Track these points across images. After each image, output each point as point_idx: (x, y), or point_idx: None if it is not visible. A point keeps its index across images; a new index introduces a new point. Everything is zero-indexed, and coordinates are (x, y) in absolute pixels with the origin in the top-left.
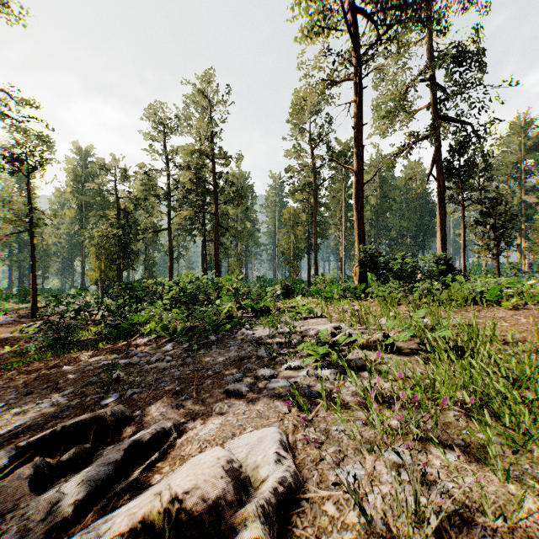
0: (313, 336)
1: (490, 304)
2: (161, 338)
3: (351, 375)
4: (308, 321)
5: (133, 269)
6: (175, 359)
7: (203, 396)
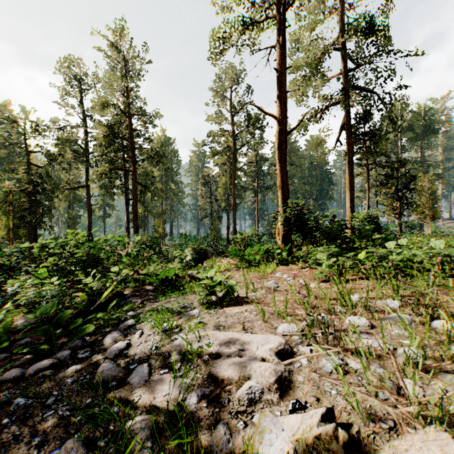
0: (236, 382)
1: None
2: None
3: None
4: (226, 310)
5: (50, 226)
6: None
7: None
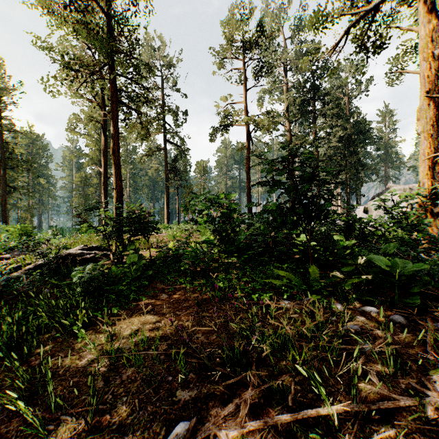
0: None
1: None
2: None
3: None
4: None
5: None
6: None
7: None
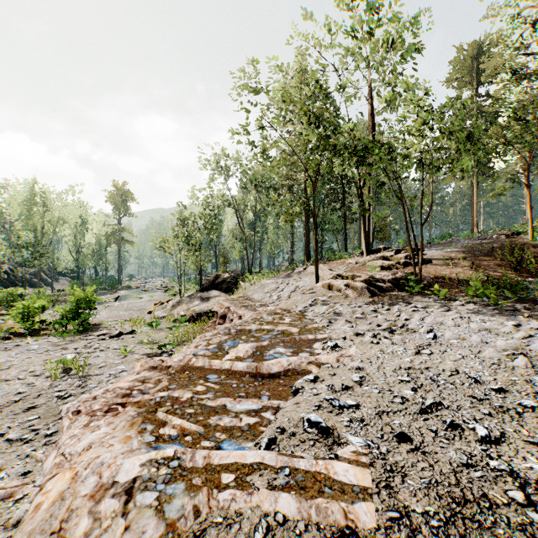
0: None
1: None
2: None
3: None
4: None
5: None
6: None
7: None
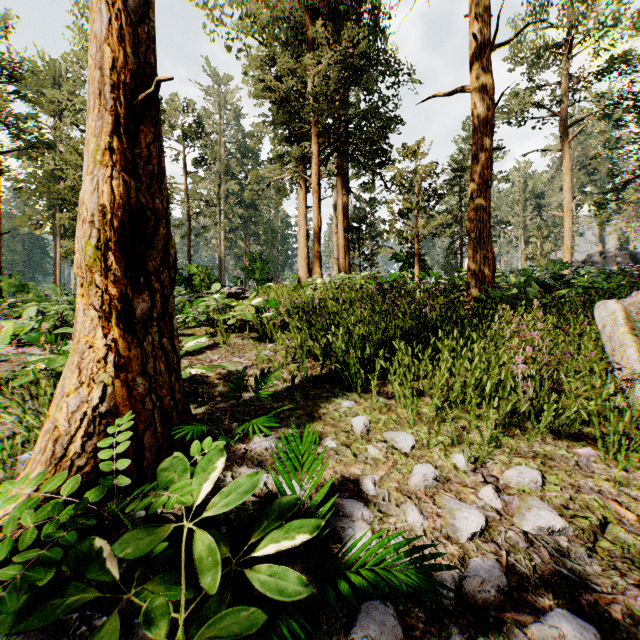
0: None
1: None
2: None
3: None
4: None
5: None
6: None
7: None
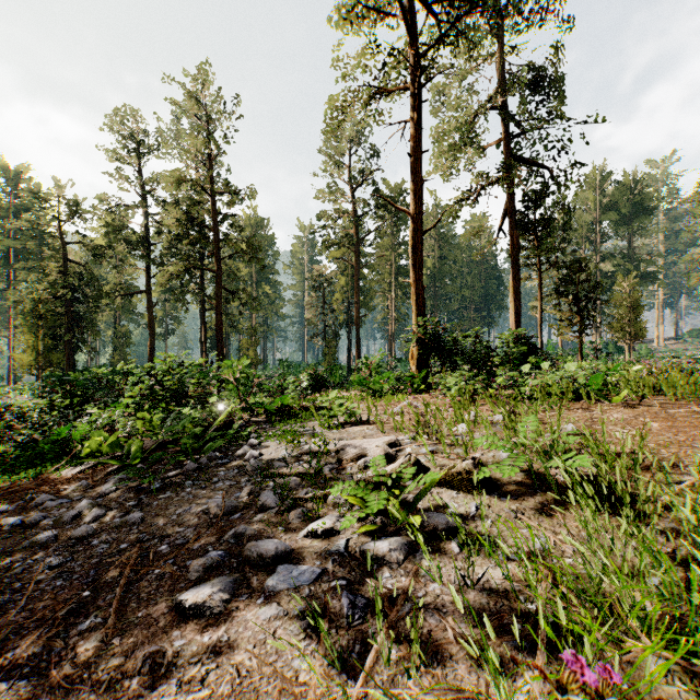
0: (356, 460)
1: (594, 398)
2: (104, 467)
3: (427, 549)
4: (348, 430)
5: (93, 349)
6: (112, 512)
7: (130, 617)
